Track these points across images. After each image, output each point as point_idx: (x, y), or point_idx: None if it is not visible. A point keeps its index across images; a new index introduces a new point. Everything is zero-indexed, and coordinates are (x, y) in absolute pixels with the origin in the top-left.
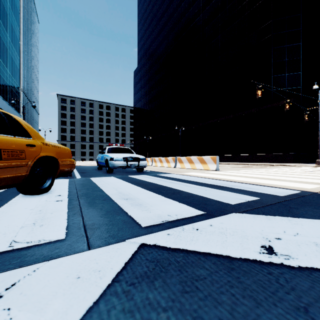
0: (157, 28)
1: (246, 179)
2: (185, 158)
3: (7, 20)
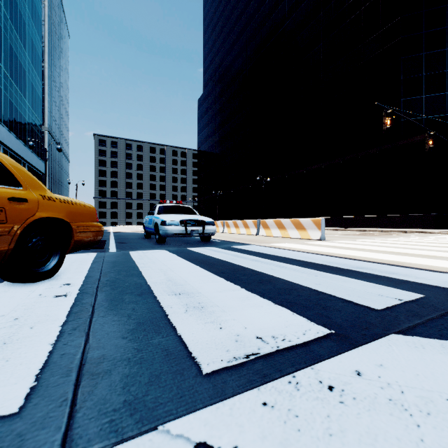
0: (231, 38)
1: (375, 255)
2: (273, 221)
3: (25, 33)
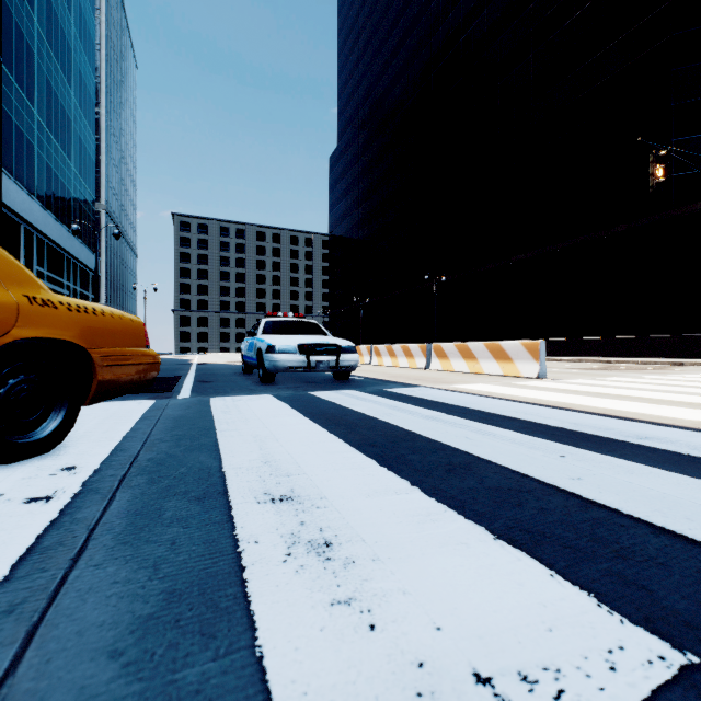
0: (383, 55)
1: (657, 408)
2: (454, 346)
3: (70, 61)
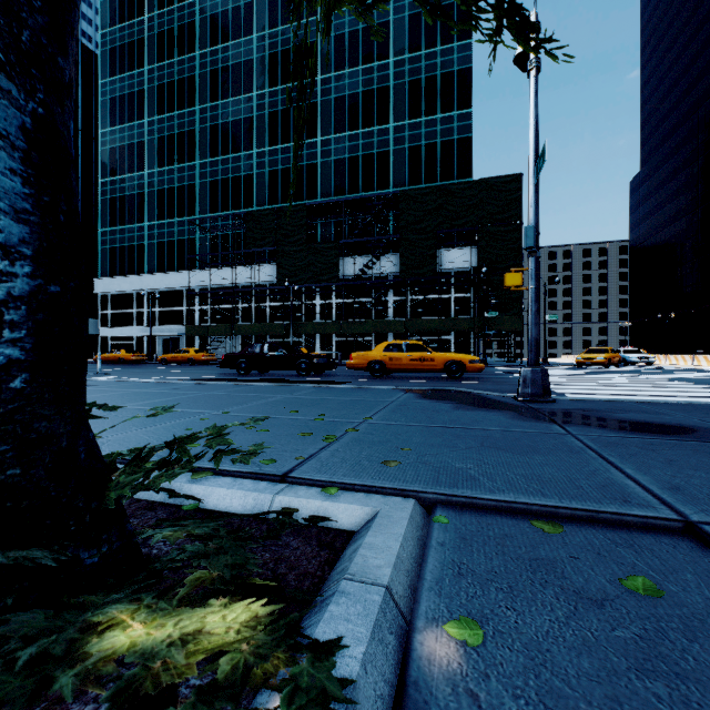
0: (691, 97)
1: None
2: (702, 356)
3: None
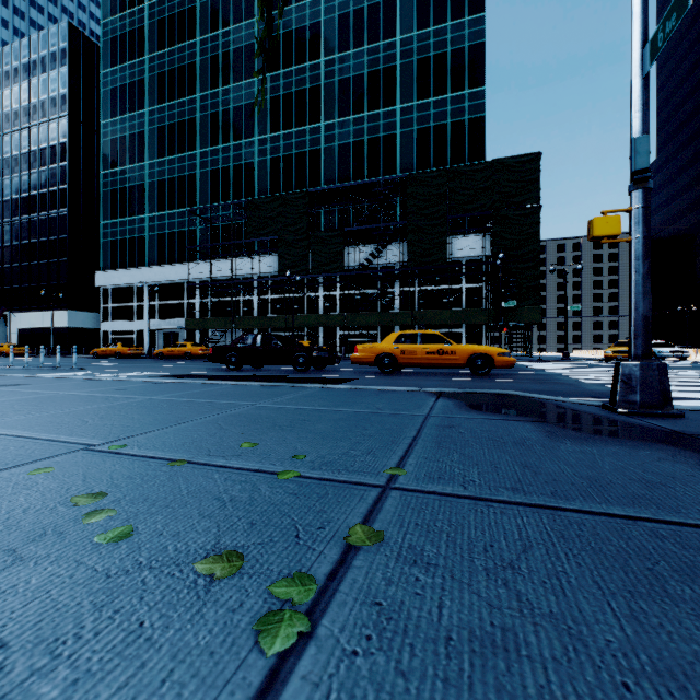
0: None
1: None
2: None
3: None
